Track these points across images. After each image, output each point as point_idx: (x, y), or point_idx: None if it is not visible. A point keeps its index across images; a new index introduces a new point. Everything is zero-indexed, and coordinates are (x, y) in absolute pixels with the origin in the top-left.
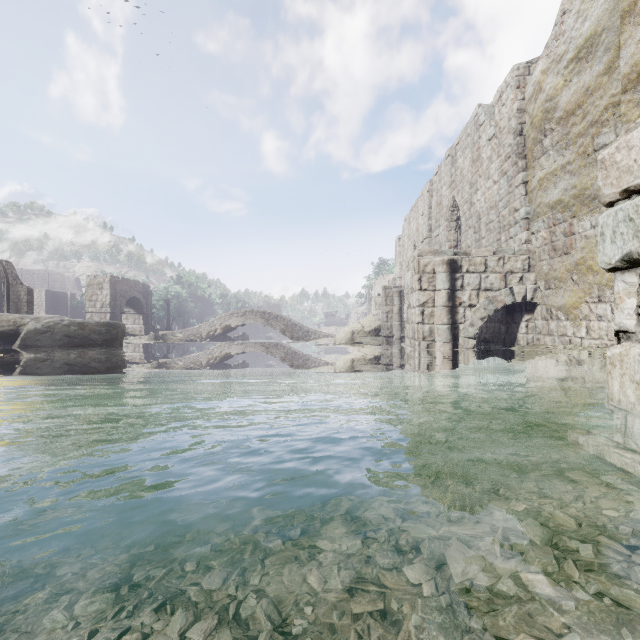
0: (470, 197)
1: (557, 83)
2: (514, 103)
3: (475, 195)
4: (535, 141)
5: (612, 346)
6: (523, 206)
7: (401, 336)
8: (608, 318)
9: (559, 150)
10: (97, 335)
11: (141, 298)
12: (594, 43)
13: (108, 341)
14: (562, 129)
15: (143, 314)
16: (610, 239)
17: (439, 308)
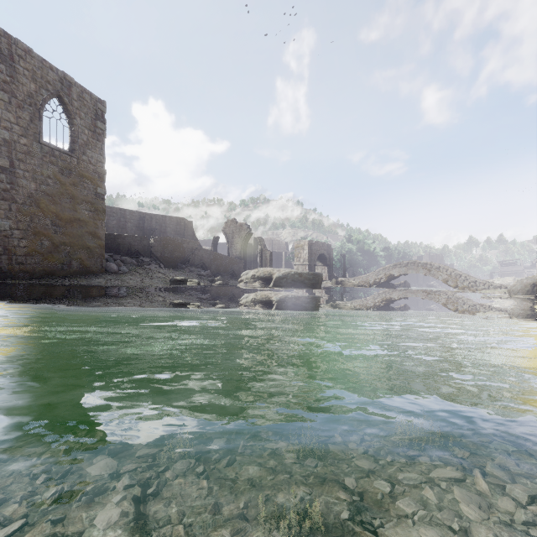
0: None
1: None
2: None
3: None
4: None
5: None
6: None
7: None
8: None
9: None
10: (308, 280)
11: (326, 254)
12: None
13: (313, 284)
14: None
15: (327, 265)
16: None
17: None
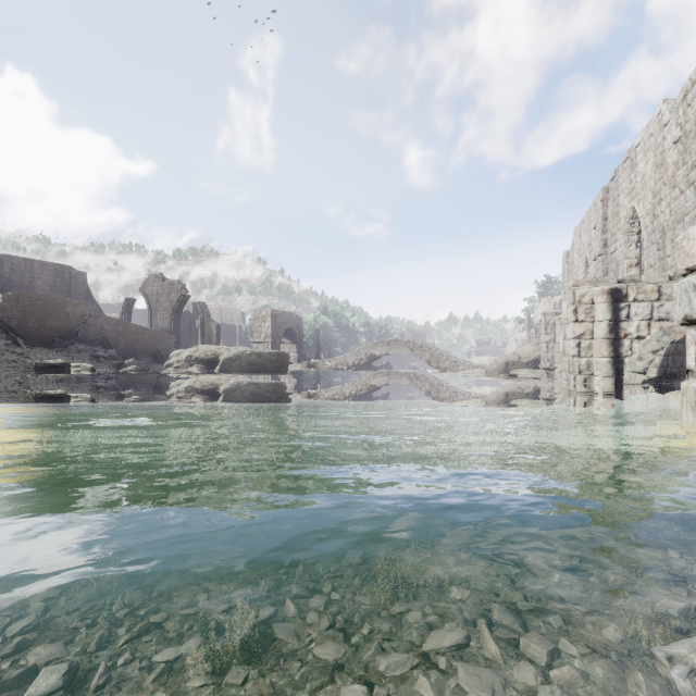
0: (653, 208)
1: None
2: None
3: (658, 206)
4: None
5: (684, 381)
6: None
7: None
8: None
9: None
10: (270, 363)
11: (295, 329)
12: None
13: (277, 368)
14: None
15: (297, 344)
16: (678, 303)
17: (598, 340)
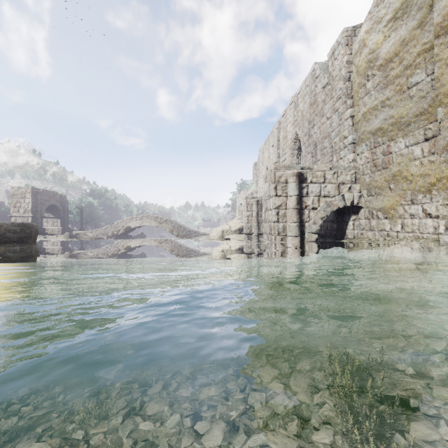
0: (309, 131)
1: (378, 39)
2: (344, 57)
3: (312, 129)
4: (360, 85)
5: None
6: (351, 134)
7: (258, 233)
8: (420, 216)
9: (379, 90)
10: (12, 233)
11: (59, 206)
12: (409, 5)
13: (22, 238)
14: (382, 73)
15: (60, 218)
16: None
17: (290, 210)
